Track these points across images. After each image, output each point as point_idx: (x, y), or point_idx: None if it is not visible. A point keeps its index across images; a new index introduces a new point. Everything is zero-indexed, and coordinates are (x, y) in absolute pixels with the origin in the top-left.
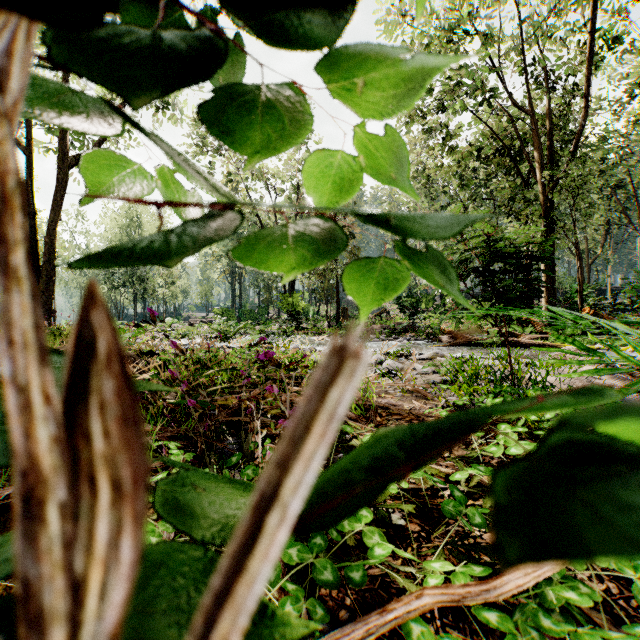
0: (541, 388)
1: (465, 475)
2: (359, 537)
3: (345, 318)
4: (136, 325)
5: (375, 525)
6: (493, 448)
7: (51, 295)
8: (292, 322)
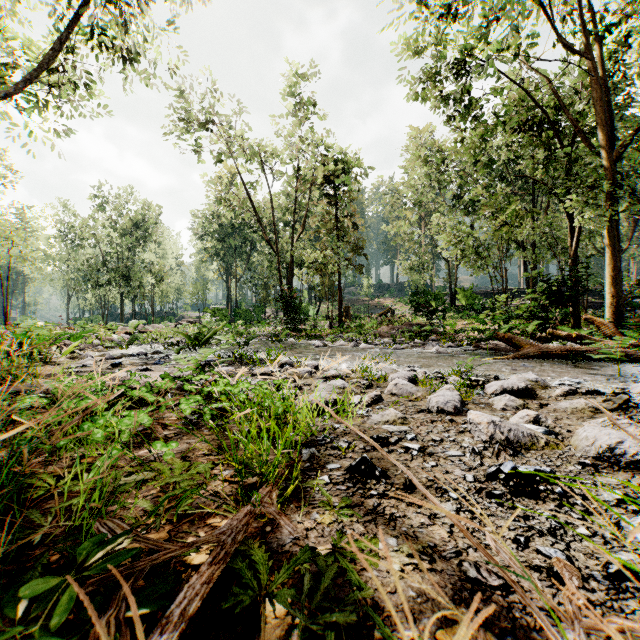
0: None
1: None
2: None
3: (348, 318)
4: None
5: None
6: None
7: None
8: (289, 322)
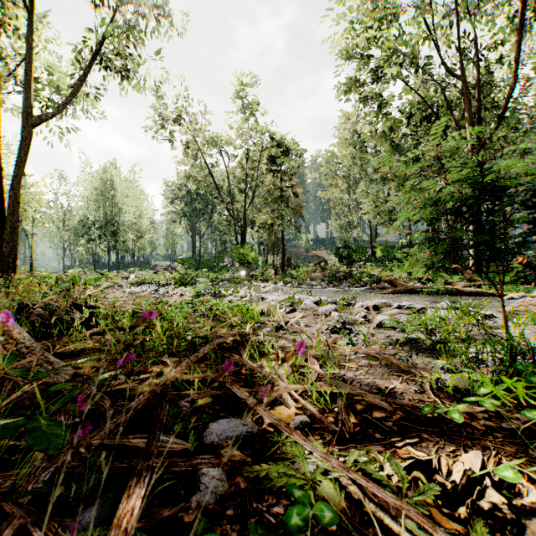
0: None
1: None
2: None
3: (289, 266)
4: None
5: None
6: None
7: (16, 245)
8: (243, 270)
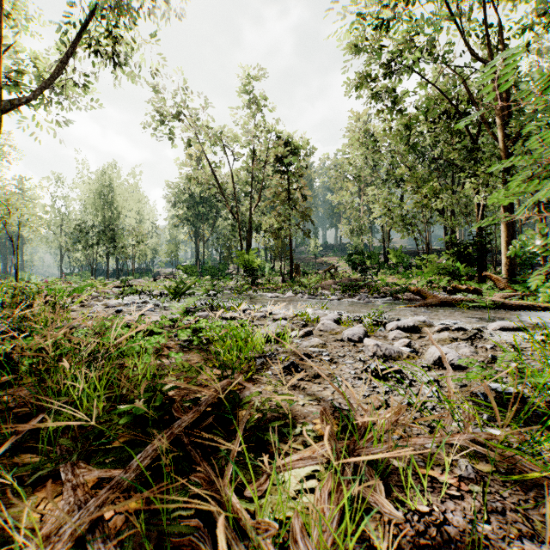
0: None
1: None
2: None
3: (297, 274)
4: None
5: None
6: None
7: None
8: (248, 278)
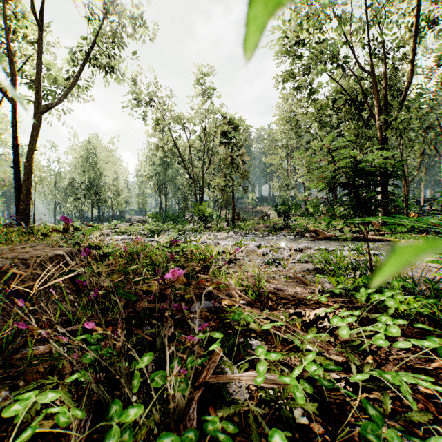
0: (403, 279)
1: (365, 376)
2: (265, 440)
3: (238, 220)
4: (42, 235)
5: (279, 424)
6: (380, 341)
7: (29, 204)
8: (201, 223)
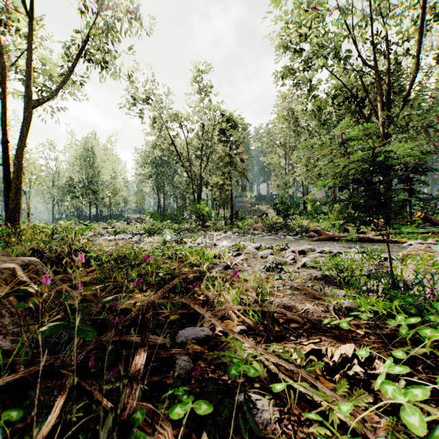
0: None
1: None
2: None
3: (237, 218)
4: None
5: None
6: None
7: (19, 202)
8: (199, 221)
